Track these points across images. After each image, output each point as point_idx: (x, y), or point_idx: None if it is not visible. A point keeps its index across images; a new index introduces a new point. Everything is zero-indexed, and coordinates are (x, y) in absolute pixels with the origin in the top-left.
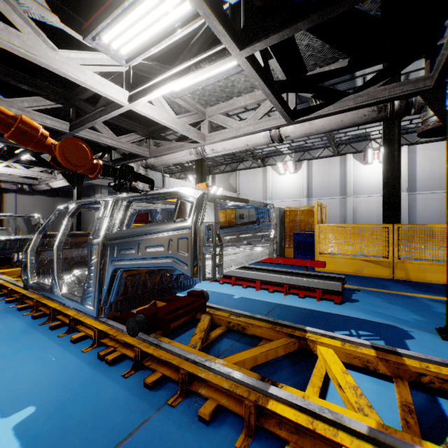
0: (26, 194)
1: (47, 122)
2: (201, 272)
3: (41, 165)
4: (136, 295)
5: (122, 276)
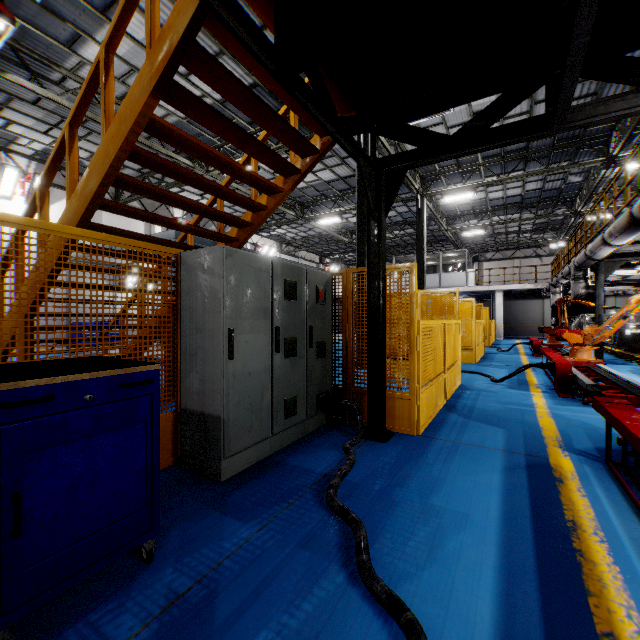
0: (621, 296)
1: (609, 278)
2: (624, 330)
3: (619, 285)
4: (626, 341)
5: (618, 334)
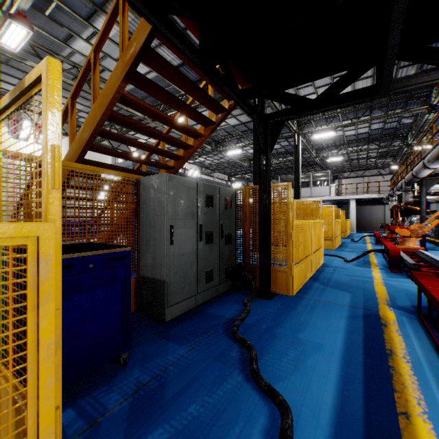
0: None
1: (431, 190)
2: None
3: (438, 195)
4: None
5: (436, 229)
